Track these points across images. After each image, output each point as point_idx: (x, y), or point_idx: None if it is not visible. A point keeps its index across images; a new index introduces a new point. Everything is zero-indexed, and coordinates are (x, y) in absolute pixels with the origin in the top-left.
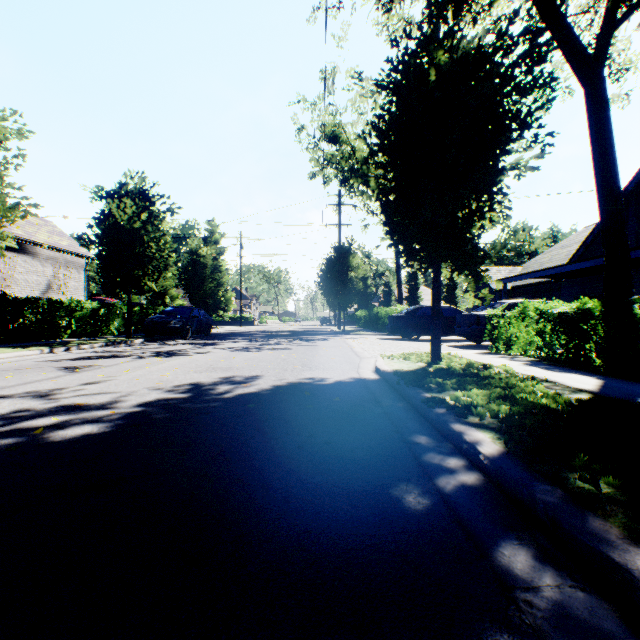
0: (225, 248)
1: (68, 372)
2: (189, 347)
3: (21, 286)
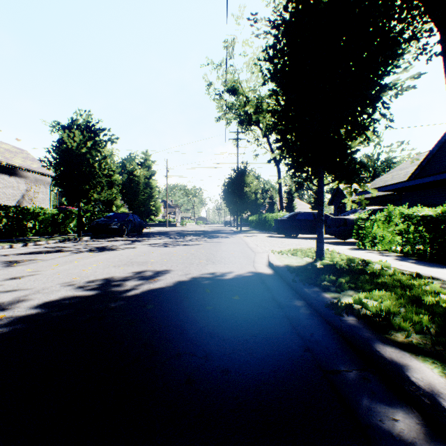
0: (155, 171)
1: (5, 266)
2: (121, 243)
3: (0, 197)
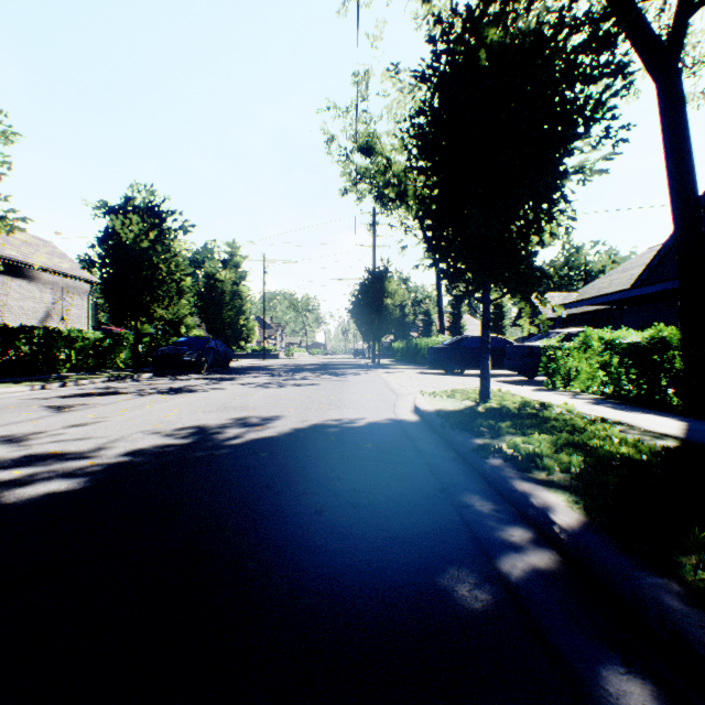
0: (247, 272)
1: (55, 412)
2: (202, 382)
3: (16, 314)
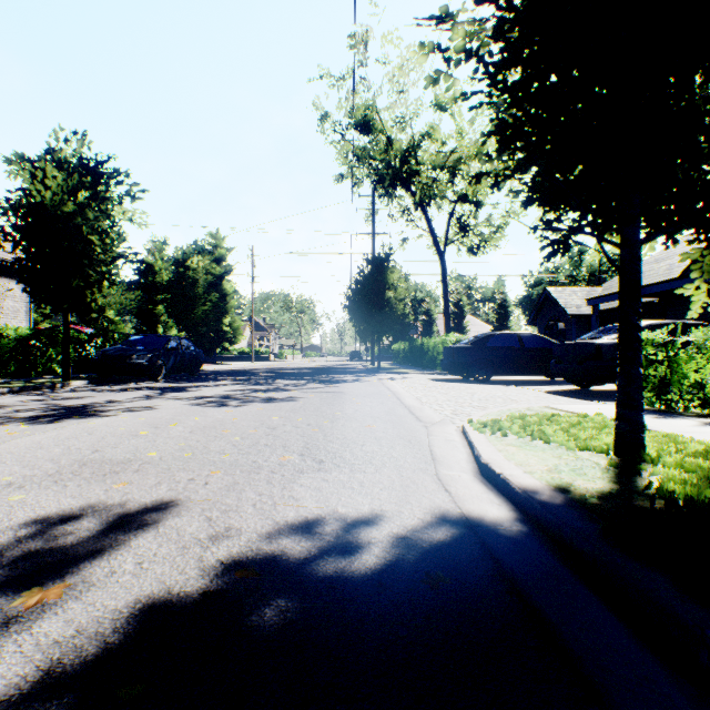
0: (232, 266)
1: None
2: (135, 396)
3: None
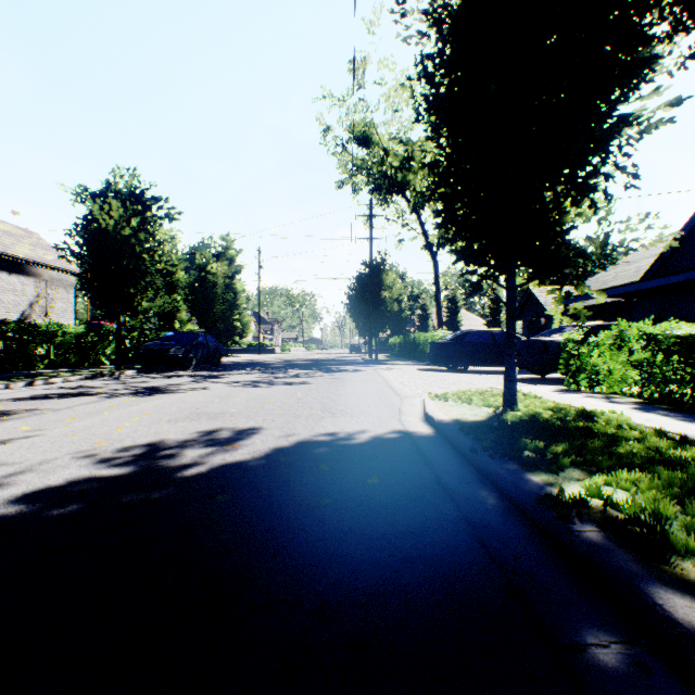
0: (241, 266)
1: None
2: (185, 381)
3: None
